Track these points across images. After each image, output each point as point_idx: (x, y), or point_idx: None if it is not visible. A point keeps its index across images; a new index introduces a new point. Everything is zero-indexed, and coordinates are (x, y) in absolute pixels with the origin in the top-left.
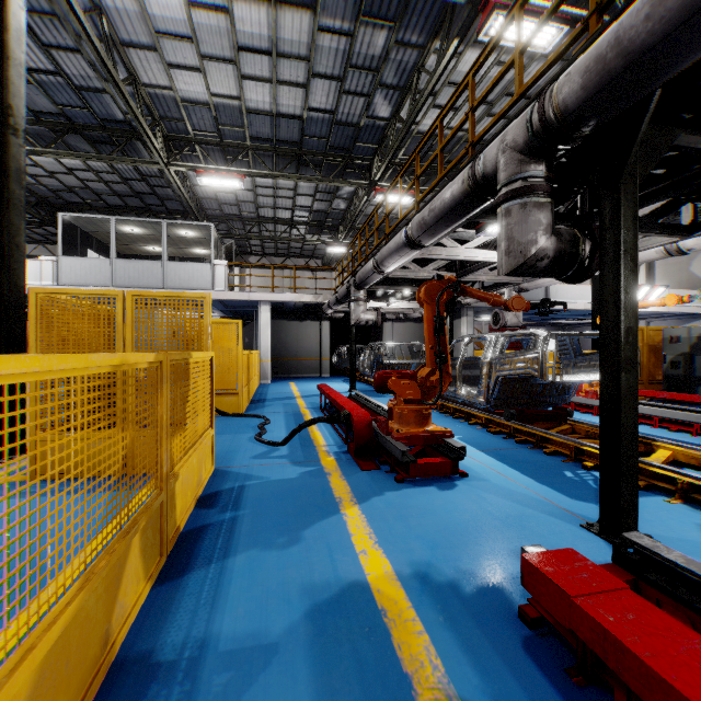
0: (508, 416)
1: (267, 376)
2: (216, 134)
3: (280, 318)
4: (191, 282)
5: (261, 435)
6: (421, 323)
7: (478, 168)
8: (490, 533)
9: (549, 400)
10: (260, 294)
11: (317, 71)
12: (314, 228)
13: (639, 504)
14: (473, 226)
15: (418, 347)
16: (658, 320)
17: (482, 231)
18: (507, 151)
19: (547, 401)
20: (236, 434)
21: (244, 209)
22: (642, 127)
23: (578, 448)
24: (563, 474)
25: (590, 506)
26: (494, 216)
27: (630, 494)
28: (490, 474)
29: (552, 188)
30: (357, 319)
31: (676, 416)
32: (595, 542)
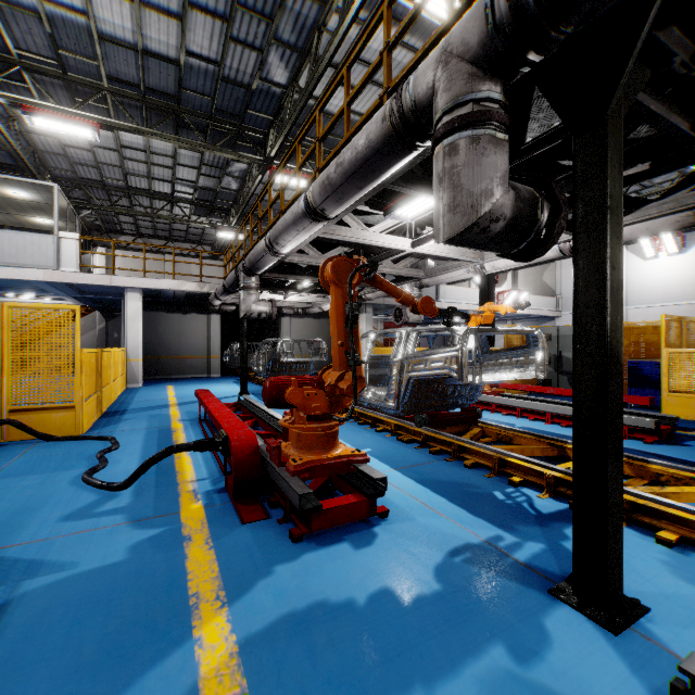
0: (421, 422)
1: (137, 378)
2: (55, 61)
3: (158, 309)
4: (22, 257)
5: (95, 471)
6: (320, 319)
7: (406, 95)
8: (440, 640)
9: (458, 401)
10: (126, 278)
11: (195, 2)
12: (201, 208)
13: None
14: (381, 207)
15: (318, 344)
16: (521, 321)
17: (391, 212)
18: (452, 61)
19: (456, 402)
20: (53, 472)
21: (108, 175)
22: (645, 28)
23: (502, 459)
24: (494, 497)
25: (543, 549)
26: (412, 185)
27: (616, 547)
28: (414, 508)
29: (510, 122)
30: (248, 310)
31: (567, 412)
32: (580, 626)
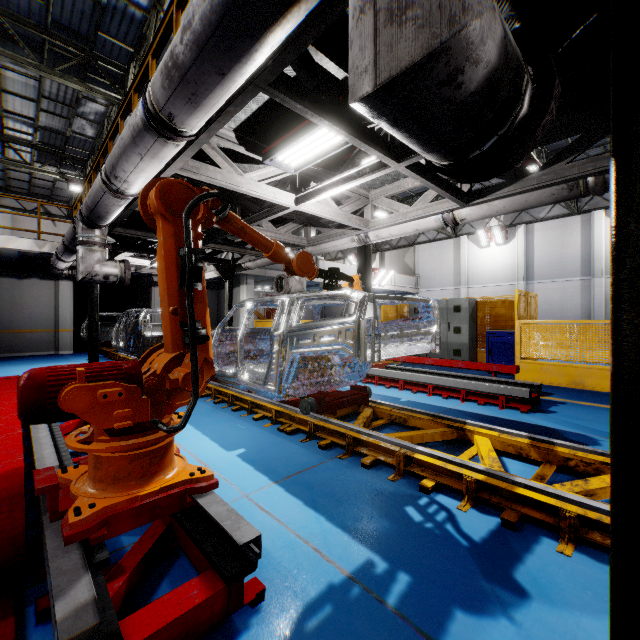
0: (307, 408)
1: None
2: None
3: None
4: None
5: None
6: None
7: None
8: None
9: (346, 378)
10: None
11: None
12: (48, 155)
13: (548, 580)
14: (259, 151)
15: None
16: None
17: (272, 156)
18: None
19: (344, 380)
20: None
21: None
22: None
23: (407, 456)
24: (409, 518)
25: (508, 632)
26: (298, 99)
27: None
28: (305, 566)
29: None
30: (88, 271)
31: (449, 383)
32: None
